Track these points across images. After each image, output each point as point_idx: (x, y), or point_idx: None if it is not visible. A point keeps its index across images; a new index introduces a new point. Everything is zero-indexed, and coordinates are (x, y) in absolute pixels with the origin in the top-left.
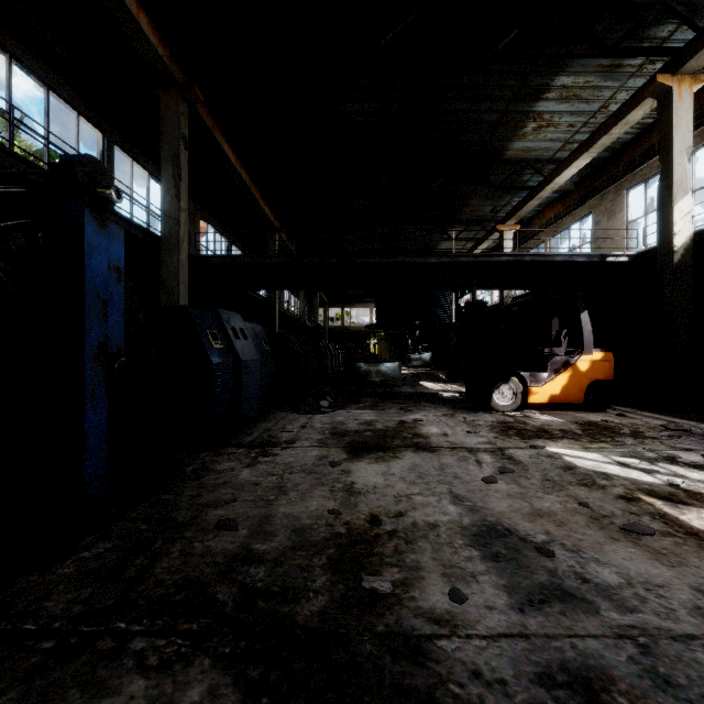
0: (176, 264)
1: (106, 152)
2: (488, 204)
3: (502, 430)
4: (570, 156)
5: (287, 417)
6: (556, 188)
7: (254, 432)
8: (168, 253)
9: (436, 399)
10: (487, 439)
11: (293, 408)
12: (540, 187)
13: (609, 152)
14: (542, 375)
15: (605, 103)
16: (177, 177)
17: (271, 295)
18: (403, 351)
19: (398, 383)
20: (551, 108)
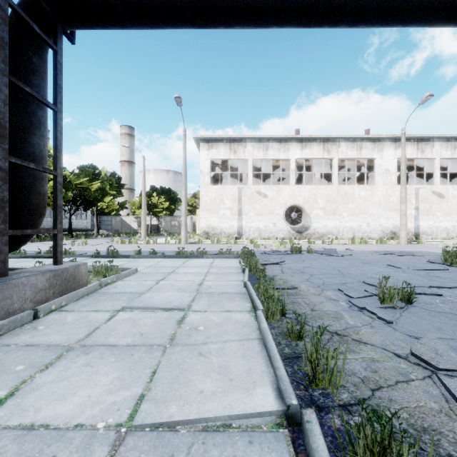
0: None
1: None
2: None
3: None
4: None
5: None
6: None
7: None
8: None
9: None
10: None
11: None
12: None
13: None
14: None
15: None
16: None
17: None
18: None
19: None
20: None
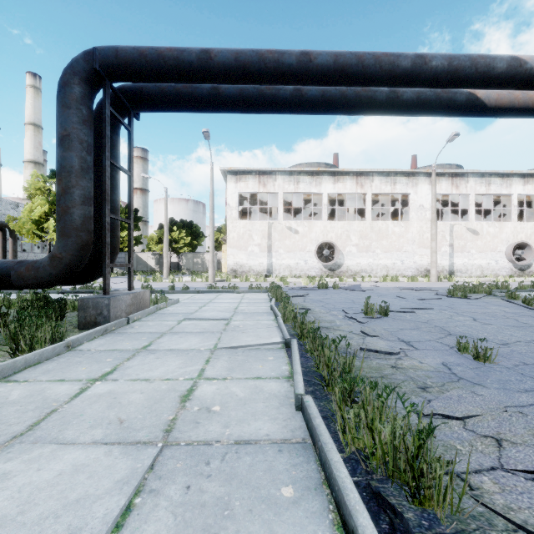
0: None
1: None
2: None
3: None
4: None
5: None
6: None
7: None
8: None
9: None
10: None
11: None
12: None
13: None
14: None
15: None
16: None
17: None
18: None
19: None
20: None
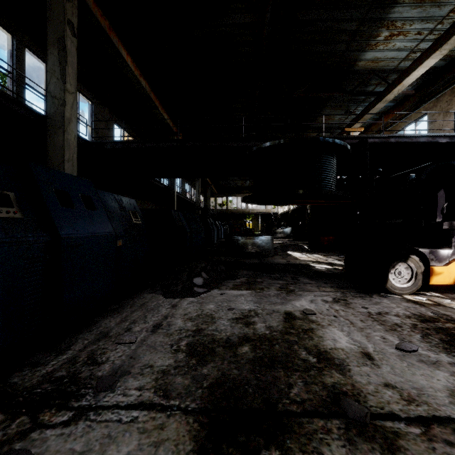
0: (61, 142)
1: (15, 51)
2: (337, 113)
3: (446, 342)
4: (420, 57)
5: (148, 303)
6: (401, 90)
7: (76, 344)
8: (54, 132)
9: (312, 273)
10: (454, 377)
11: (163, 287)
12: (387, 91)
13: (446, 60)
14: (445, 253)
15: (454, 7)
16: (63, 60)
17: (170, 183)
18: (270, 226)
19: (271, 253)
20: (405, 14)
